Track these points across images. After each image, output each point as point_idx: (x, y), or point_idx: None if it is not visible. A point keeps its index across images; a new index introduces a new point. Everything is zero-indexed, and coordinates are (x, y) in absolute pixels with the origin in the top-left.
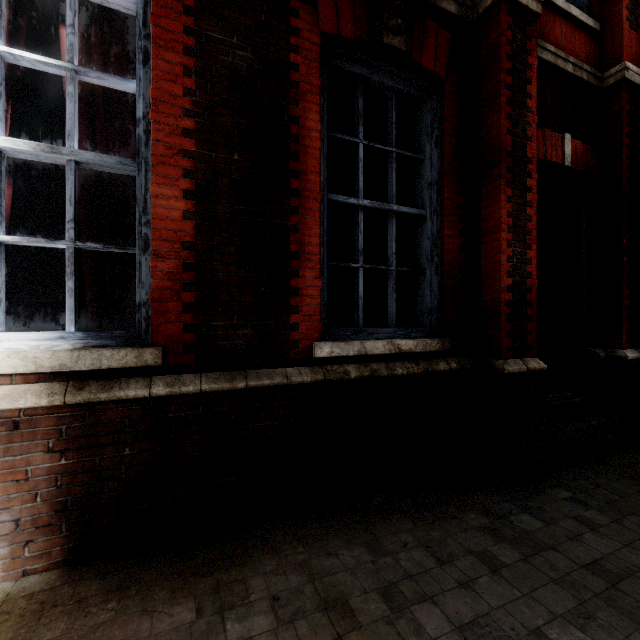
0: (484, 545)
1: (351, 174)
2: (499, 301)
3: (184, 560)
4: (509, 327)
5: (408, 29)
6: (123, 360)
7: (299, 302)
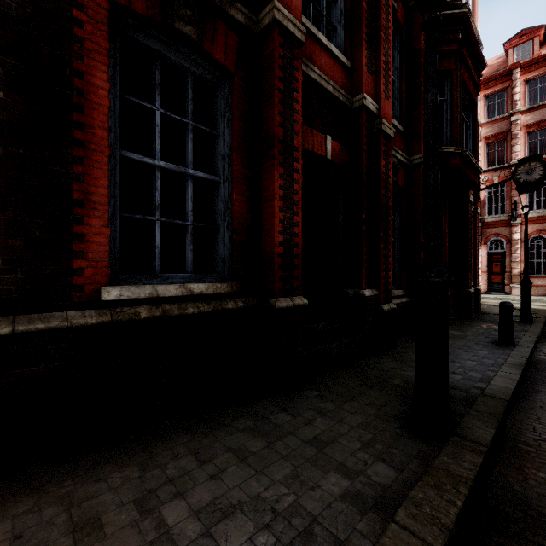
0: (242, 442)
1: (151, 137)
2: (273, 253)
3: None
4: (281, 273)
5: (199, 22)
6: None
7: (84, 248)
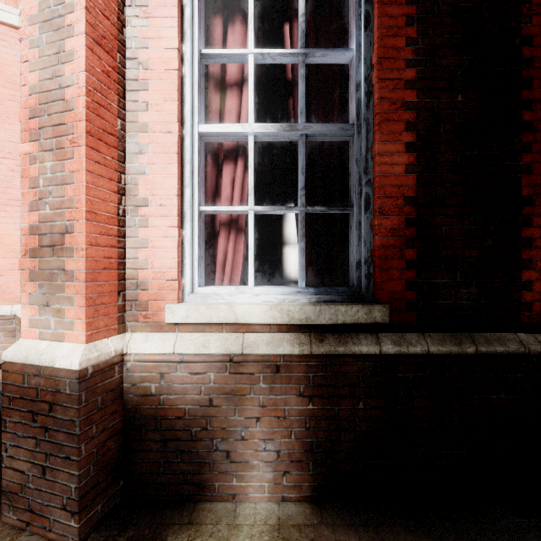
0: None
1: None
2: None
3: (431, 537)
4: None
5: None
6: (355, 316)
7: (532, 256)
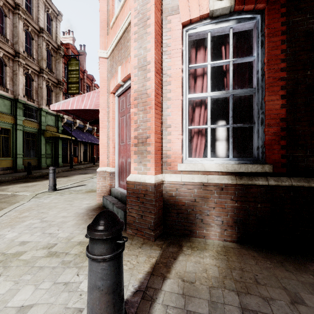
0: None
1: None
2: None
3: (291, 258)
4: None
5: None
6: (256, 169)
7: None
